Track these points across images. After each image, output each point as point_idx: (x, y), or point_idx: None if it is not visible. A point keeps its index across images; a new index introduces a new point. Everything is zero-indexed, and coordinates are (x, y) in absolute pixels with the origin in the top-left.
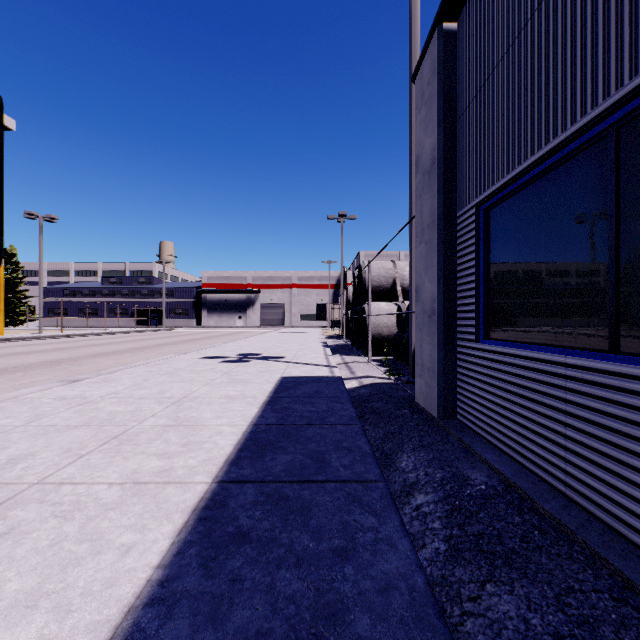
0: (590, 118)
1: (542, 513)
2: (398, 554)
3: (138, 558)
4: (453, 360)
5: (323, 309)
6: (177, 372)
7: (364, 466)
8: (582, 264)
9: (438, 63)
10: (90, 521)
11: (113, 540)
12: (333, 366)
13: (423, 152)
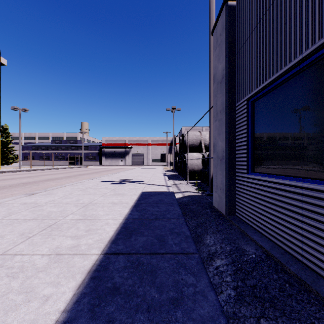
0: (318, 45)
1: (289, 272)
2: (208, 302)
3: (52, 305)
4: (234, 183)
5: (164, 156)
6: (87, 189)
7: (186, 244)
8: (311, 130)
9: (226, 23)
10: (27, 279)
11: (39, 292)
12: (169, 186)
13: (217, 72)
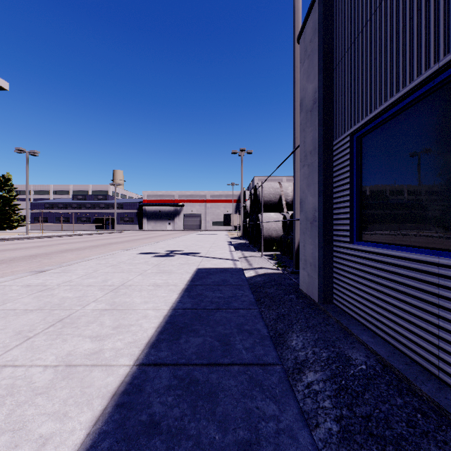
0: None
1: (420, 394)
2: (300, 449)
3: None
4: (331, 257)
5: (228, 218)
6: (119, 264)
7: (263, 349)
8: None
9: (319, 24)
10: (18, 408)
11: (33, 430)
12: (236, 260)
13: (306, 95)
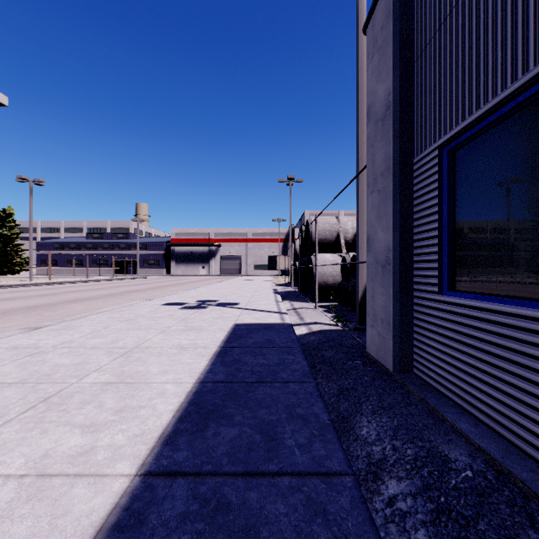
0: None
1: None
2: None
3: None
4: (410, 312)
5: (274, 260)
6: (137, 319)
7: (324, 446)
8: None
9: (394, 3)
10: None
11: None
12: (283, 313)
13: (375, 100)
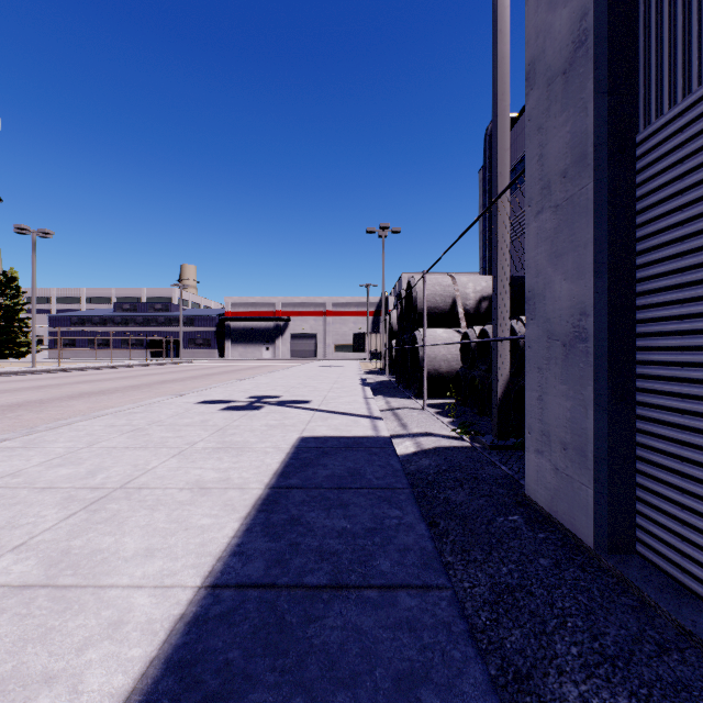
0: None
1: None
2: None
3: None
4: (629, 433)
5: (361, 339)
6: (149, 428)
7: None
8: None
9: None
10: None
11: None
12: (376, 417)
13: (548, 43)
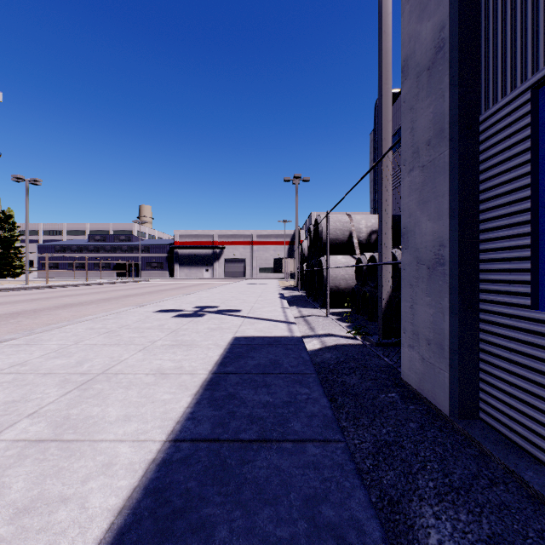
0: None
1: None
2: None
3: None
4: (474, 332)
5: (279, 263)
6: (119, 330)
7: None
8: None
9: None
10: None
11: None
12: (291, 322)
13: (417, 46)
